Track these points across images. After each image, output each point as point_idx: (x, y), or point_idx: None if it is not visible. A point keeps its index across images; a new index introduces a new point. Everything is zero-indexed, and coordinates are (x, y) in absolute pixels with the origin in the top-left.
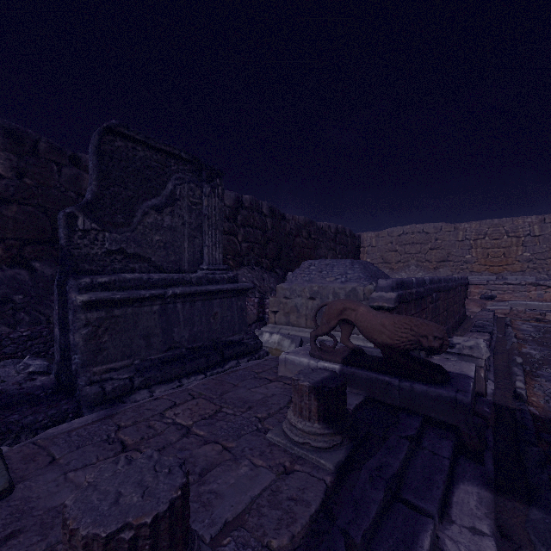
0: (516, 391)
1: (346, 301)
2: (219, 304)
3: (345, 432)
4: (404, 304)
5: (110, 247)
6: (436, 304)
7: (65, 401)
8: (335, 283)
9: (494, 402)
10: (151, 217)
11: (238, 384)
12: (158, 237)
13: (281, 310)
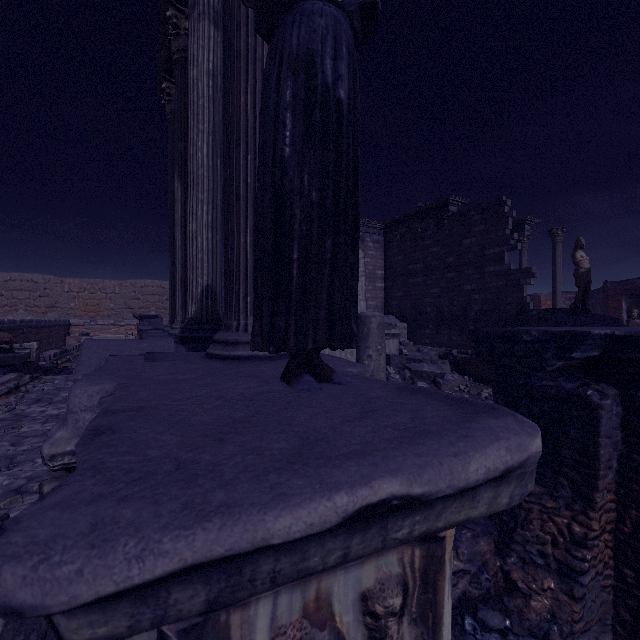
0: (53, 362)
1: None
2: None
3: None
4: None
5: None
6: (27, 335)
7: None
8: None
9: (43, 366)
10: None
11: None
12: None
13: None
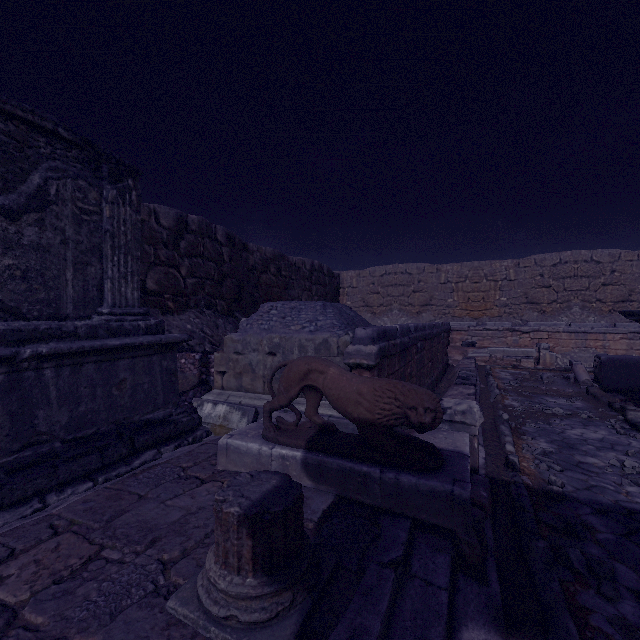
0: (509, 458)
1: (312, 360)
2: (128, 366)
3: (299, 582)
4: (387, 359)
5: None
6: (421, 354)
7: None
8: (302, 333)
9: (487, 475)
10: None
11: (146, 494)
12: (11, 260)
13: (230, 370)
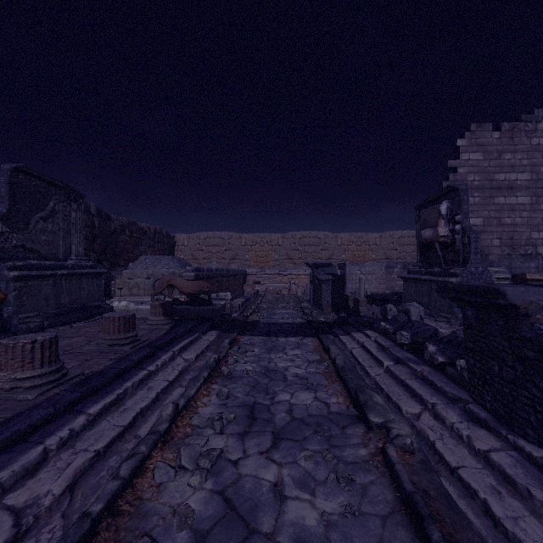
0: (244, 314)
1: (171, 276)
2: (86, 282)
3: (173, 319)
4: (199, 279)
5: (17, 243)
6: (220, 283)
7: (4, 334)
8: (163, 269)
9: (235, 319)
10: (40, 224)
11: None
12: (45, 237)
13: (126, 287)
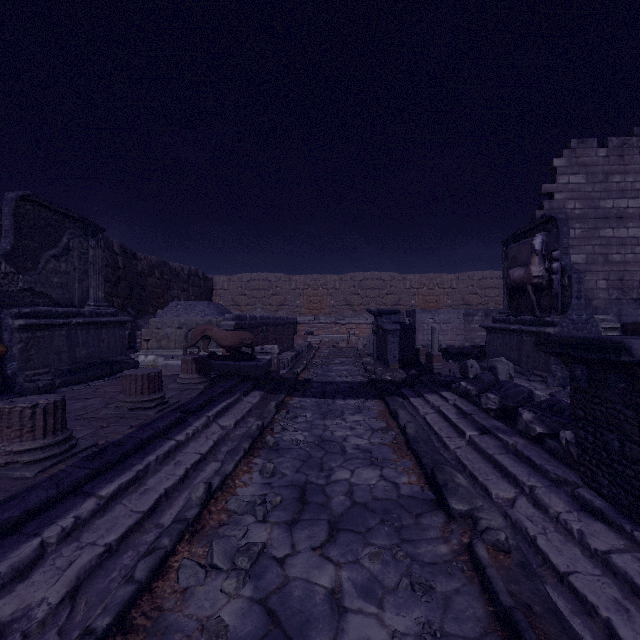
0: (293, 371)
1: (206, 325)
2: (106, 332)
3: (208, 377)
4: (240, 329)
5: (24, 286)
6: (266, 334)
7: (8, 394)
8: (197, 317)
9: (283, 377)
10: (51, 264)
11: None
12: (57, 279)
13: (153, 338)
